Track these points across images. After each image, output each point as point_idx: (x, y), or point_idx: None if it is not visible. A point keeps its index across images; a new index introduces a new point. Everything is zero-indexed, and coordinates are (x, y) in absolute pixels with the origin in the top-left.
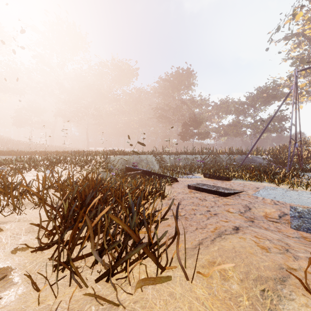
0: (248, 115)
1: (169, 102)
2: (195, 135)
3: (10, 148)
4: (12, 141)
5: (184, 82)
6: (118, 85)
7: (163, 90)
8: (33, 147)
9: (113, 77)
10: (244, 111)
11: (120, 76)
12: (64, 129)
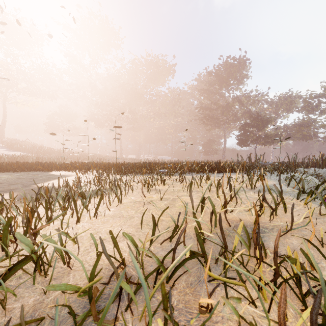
0: (325, 112)
1: (218, 100)
2: (260, 138)
3: (40, 157)
4: (43, 149)
5: (235, 75)
6: (153, 84)
7: (208, 86)
8: (65, 155)
9: (148, 75)
10: (318, 106)
11: (156, 74)
12: (115, 127)
